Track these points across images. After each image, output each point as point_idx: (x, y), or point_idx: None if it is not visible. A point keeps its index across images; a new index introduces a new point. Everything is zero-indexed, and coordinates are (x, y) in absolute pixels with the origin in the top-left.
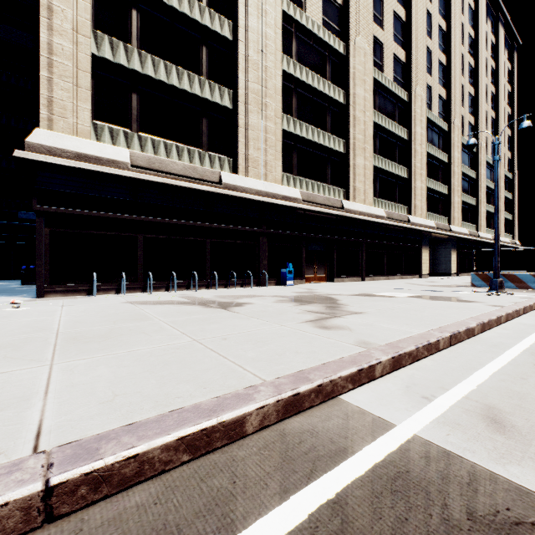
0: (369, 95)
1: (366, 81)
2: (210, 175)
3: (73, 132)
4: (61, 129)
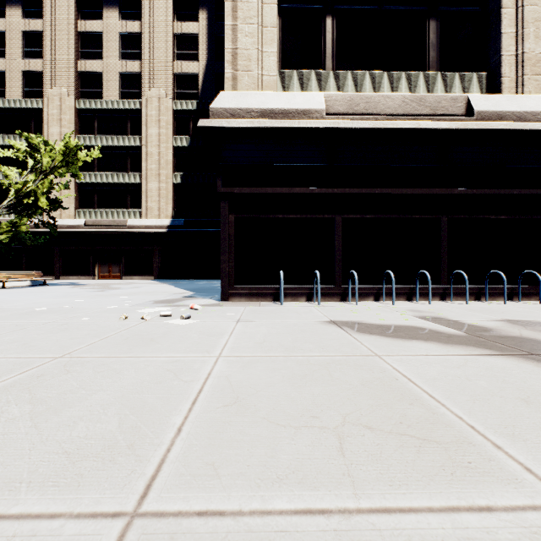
0: None
1: None
2: (447, 104)
3: (258, 87)
4: (245, 87)
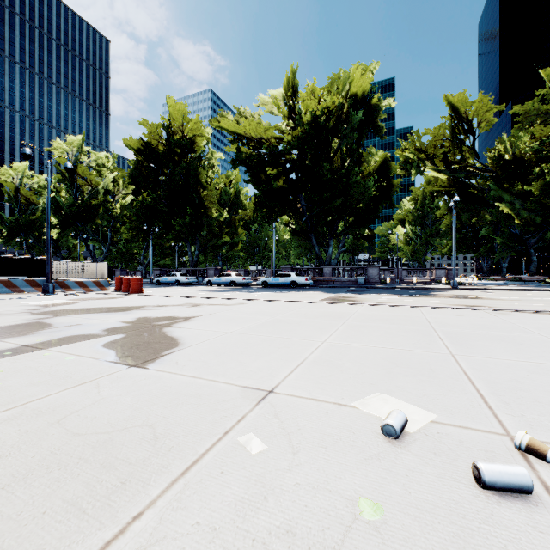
0: None
1: None
2: None
3: None
4: None
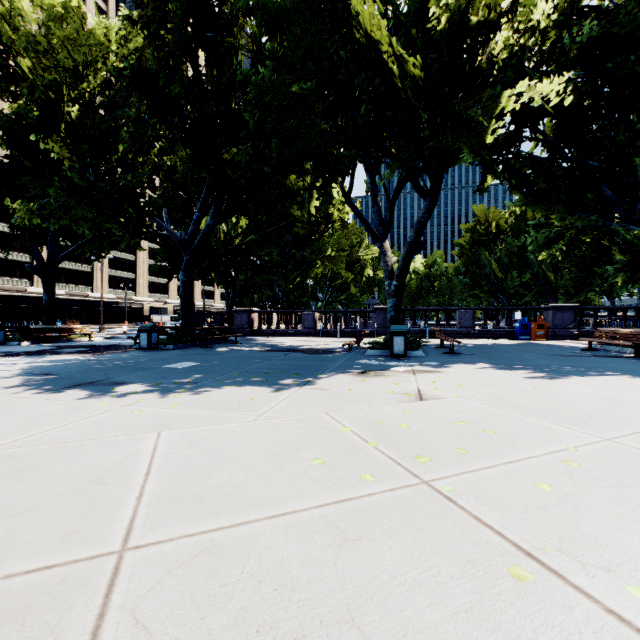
0: None
1: None
2: (22, 289)
3: None
4: None
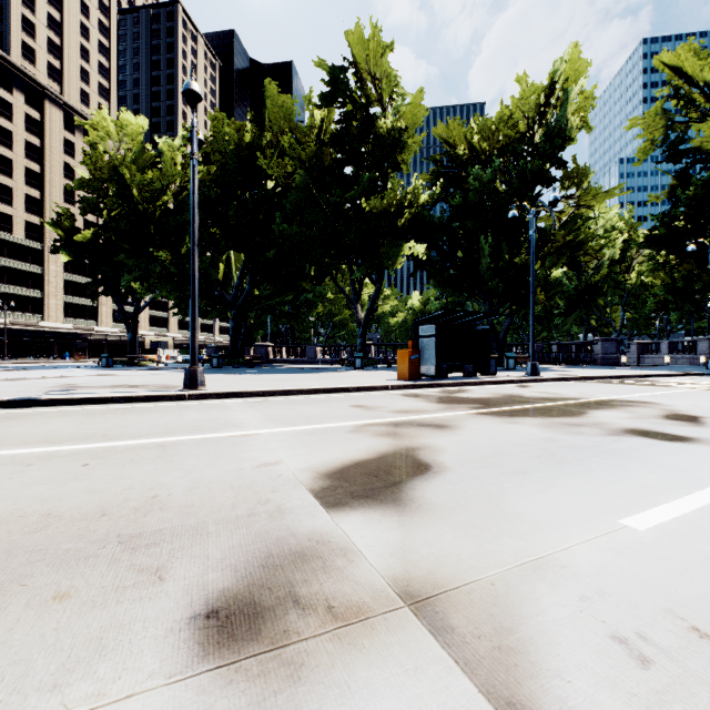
0: None
1: None
2: (35, 323)
3: None
4: None
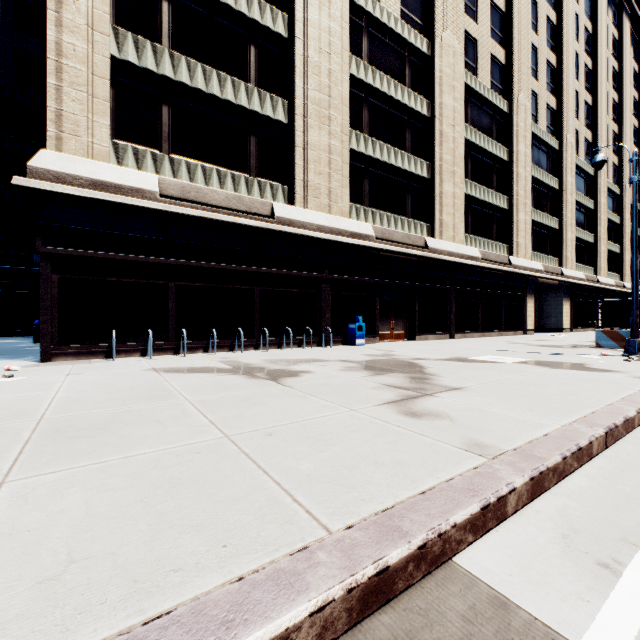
0: (459, 105)
1: (456, 87)
2: (259, 206)
3: (88, 154)
4: (72, 151)
